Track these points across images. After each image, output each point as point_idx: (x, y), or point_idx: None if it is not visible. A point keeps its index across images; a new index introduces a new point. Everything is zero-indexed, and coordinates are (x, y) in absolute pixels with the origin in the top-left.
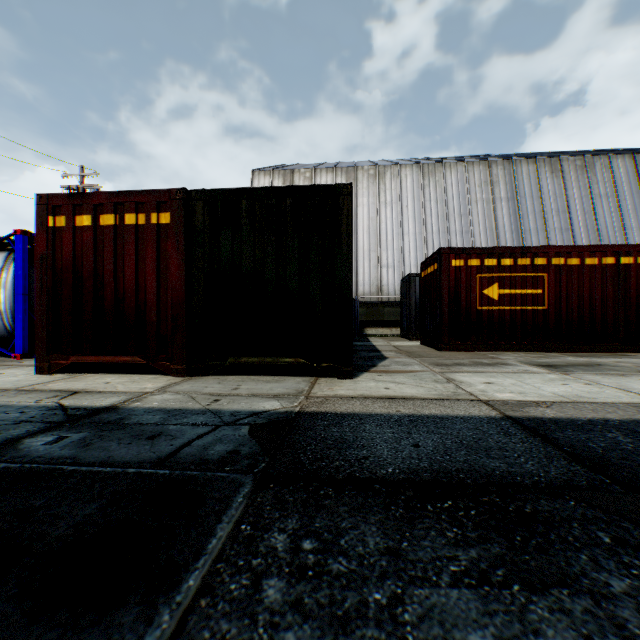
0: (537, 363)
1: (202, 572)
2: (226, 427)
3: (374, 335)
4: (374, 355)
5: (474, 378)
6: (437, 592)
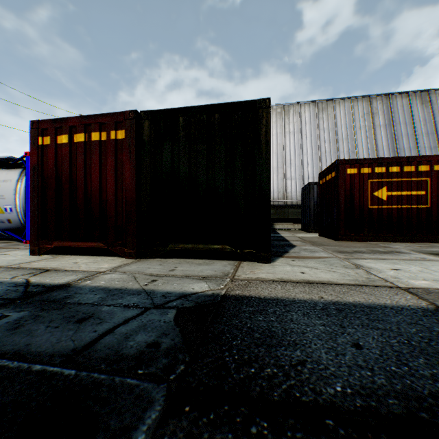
0: (428, 252)
1: None
2: (154, 310)
3: (281, 229)
4: (284, 243)
5: (379, 264)
6: None
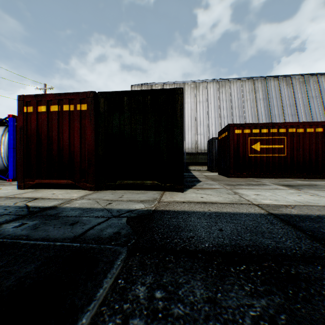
0: (282, 184)
1: (91, 313)
2: (114, 218)
3: (193, 170)
4: (194, 180)
5: (249, 192)
6: None
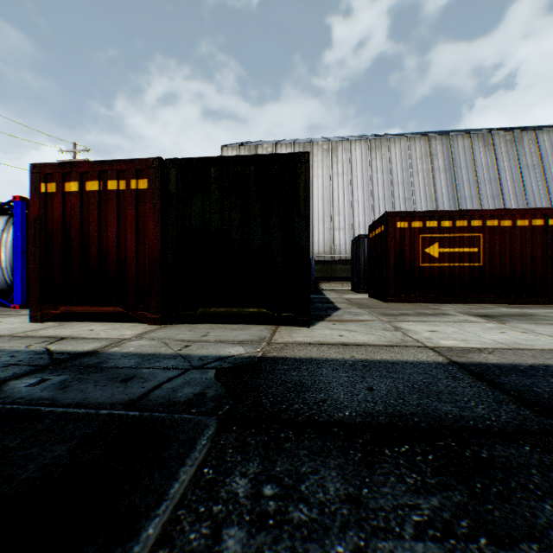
0: (475, 313)
1: (162, 519)
2: (194, 371)
3: (328, 289)
4: (328, 306)
5: (419, 327)
6: (401, 545)
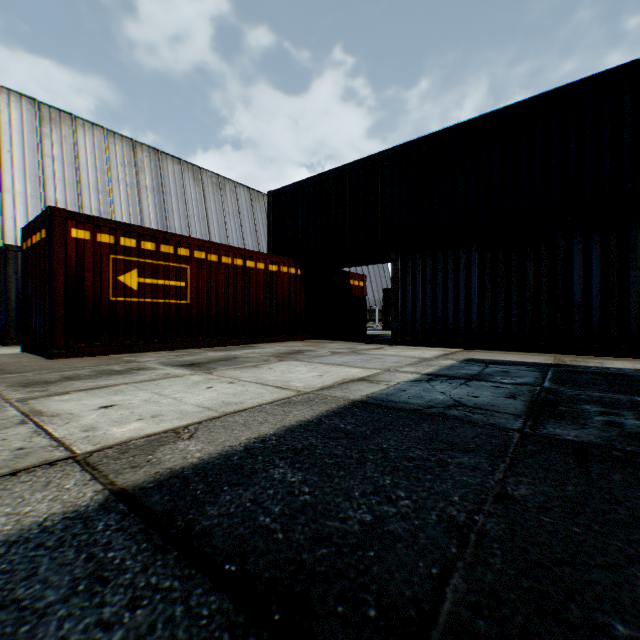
0: (181, 363)
1: None
2: None
3: None
4: None
5: (86, 401)
6: None
